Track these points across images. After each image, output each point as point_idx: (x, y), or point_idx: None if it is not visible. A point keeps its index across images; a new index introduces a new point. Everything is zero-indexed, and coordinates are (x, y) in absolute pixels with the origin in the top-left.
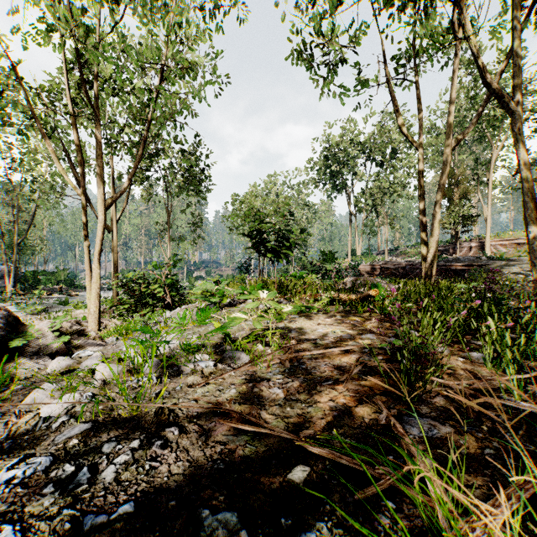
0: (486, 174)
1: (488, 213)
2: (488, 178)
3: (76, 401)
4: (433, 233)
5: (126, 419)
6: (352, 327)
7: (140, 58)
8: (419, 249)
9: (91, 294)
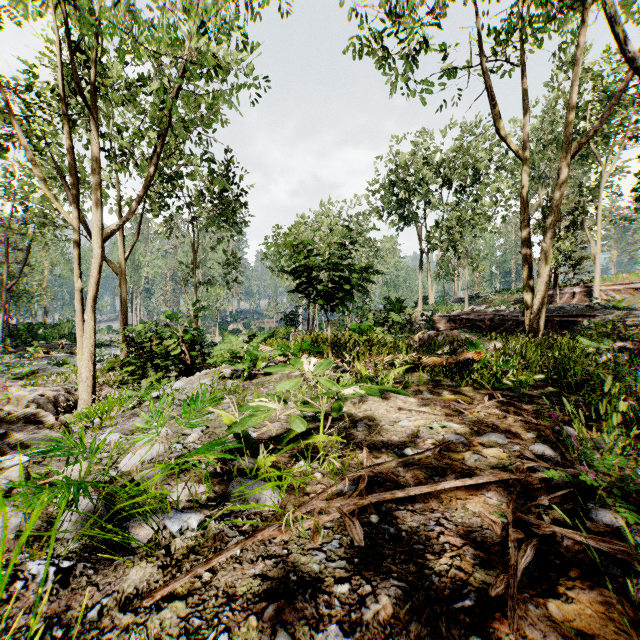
0: (594, 200)
1: (597, 250)
2: (597, 206)
3: None
4: (541, 272)
5: None
6: (460, 419)
7: None
8: (505, 296)
9: (82, 355)
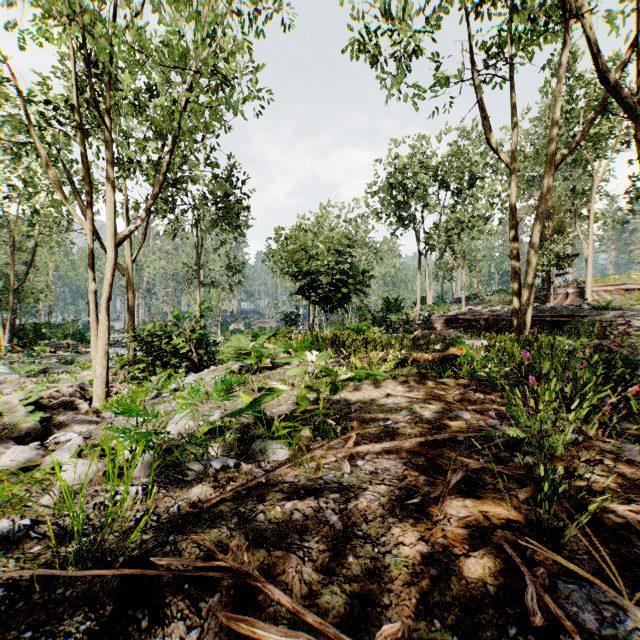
0: (586, 204)
1: (589, 252)
2: (589, 209)
3: (3, 535)
4: (527, 275)
5: (71, 578)
6: (436, 401)
7: None
8: (502, 297)
9: (97, 353)
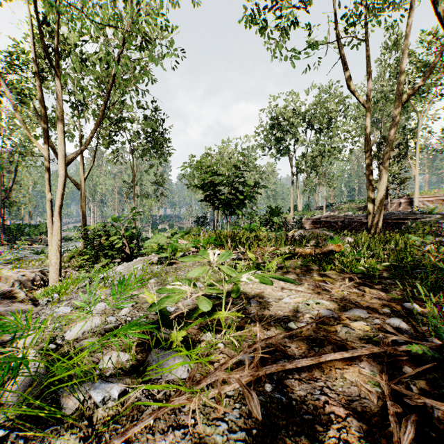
0: (414, 138)
1: (417, 173)
2: (417, 141)
3: None
4: (380, 188)
5: None
6: (330, 297)
7: None
8: (351, 205)
9: (52, 246)
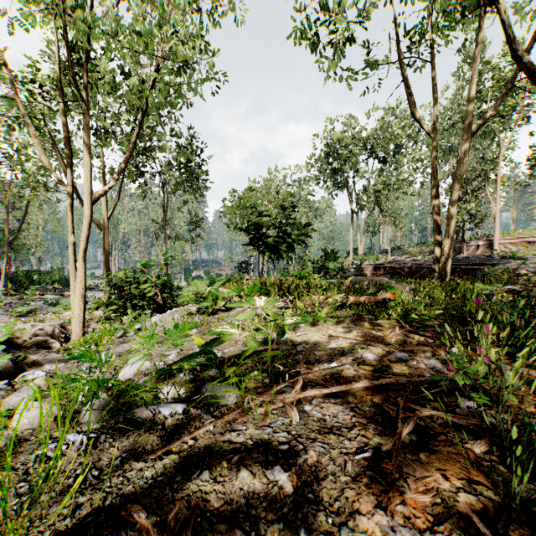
0: (494, 169)
1: (497, 210)
2: (497, 173)
3: None
4: (448, 229)
5: None
6: (375, 343)
7: None
8: (422, 248)
9: (75, 296)
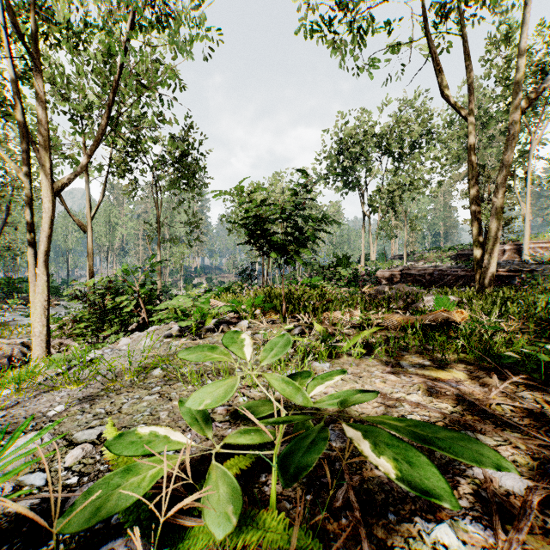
0: (523, 166)
1: (526, 211)
2: (526, 170)
3: None
4: (493, 227)
5: None
6: (494, 429)
7: (107, 1)
8: (438, 254)
9: (36, 309)
